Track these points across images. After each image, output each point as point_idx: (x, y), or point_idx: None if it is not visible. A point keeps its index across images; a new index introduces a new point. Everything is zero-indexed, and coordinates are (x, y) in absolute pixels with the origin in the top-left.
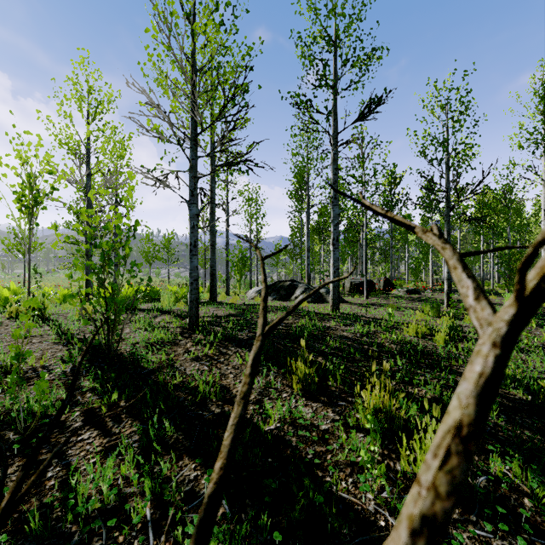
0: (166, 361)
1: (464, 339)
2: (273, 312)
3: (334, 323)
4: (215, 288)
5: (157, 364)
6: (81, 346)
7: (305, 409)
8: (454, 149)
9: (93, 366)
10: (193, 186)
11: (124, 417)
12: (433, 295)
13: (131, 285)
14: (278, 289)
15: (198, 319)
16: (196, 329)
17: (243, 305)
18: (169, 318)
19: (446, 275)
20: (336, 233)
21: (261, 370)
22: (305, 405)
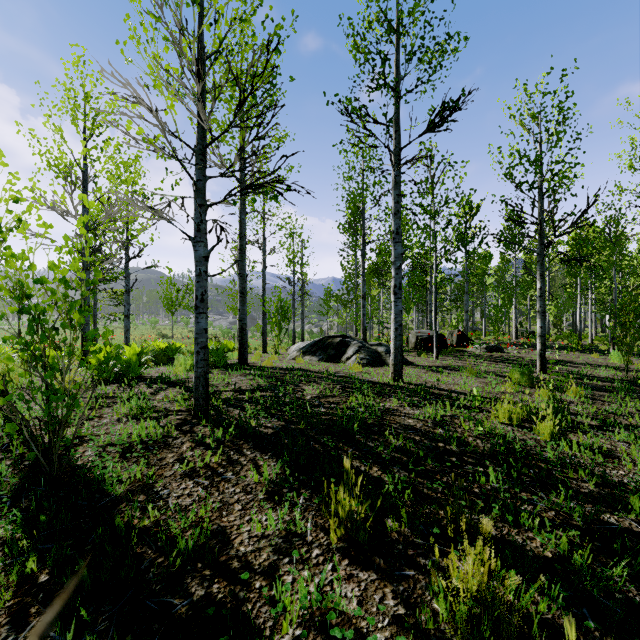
0: (143, 479)
1: (578, 430)
2: (316, 384)
3: (395, 401)
4: (246, 346)
5: (129, 484)
6: (25, 451)
7: (347, 587)
8: (550, 169)
9: (6, 507)
10: (200, 218)
11: (34, 614)
12: (520, 352)
13: (89, 366)
14: (326, 348)
15: (208, 402)
16: (202, 417)
17: (280, 370)
18: (176, 394)
19: (539, 331)
20: (399, 279)
21: (286, 495)
22: (347, 578)
